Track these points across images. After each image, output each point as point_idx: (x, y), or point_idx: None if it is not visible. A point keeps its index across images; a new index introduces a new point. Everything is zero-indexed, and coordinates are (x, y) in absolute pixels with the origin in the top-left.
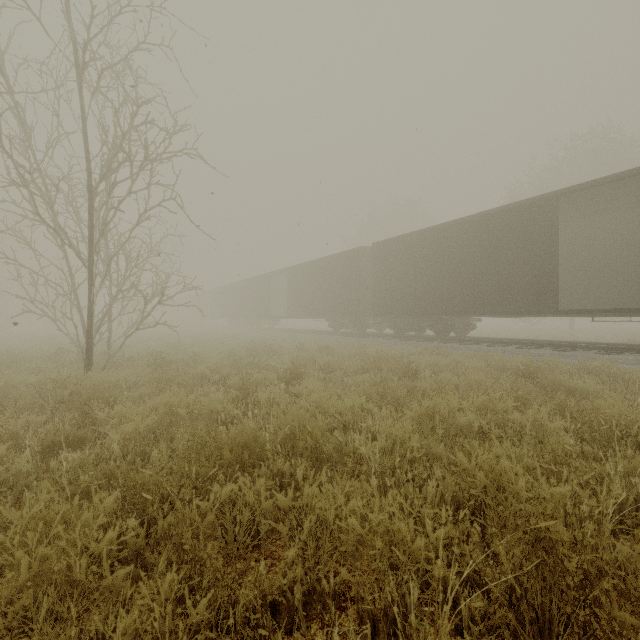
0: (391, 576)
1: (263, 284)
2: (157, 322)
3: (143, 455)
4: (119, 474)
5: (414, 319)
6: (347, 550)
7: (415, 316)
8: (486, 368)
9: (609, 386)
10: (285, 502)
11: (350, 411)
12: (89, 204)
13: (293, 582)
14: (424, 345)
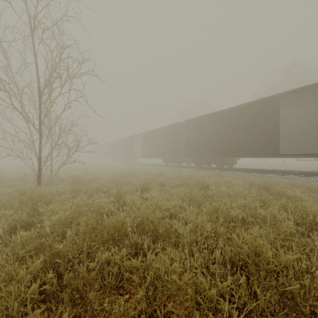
0: (197, 314)
1: (130, 141)
2: (75, 160)
3: (63, 232)
4: (47, 245)
5: (206, 159)
6: (171, 293)
7: (206, 157)
8: (243, 184)
9: (307, 194)
10: (137, 263)
11: (173, 207)
12: (39, 100)
13: (140, 312)
14: (211, 172)
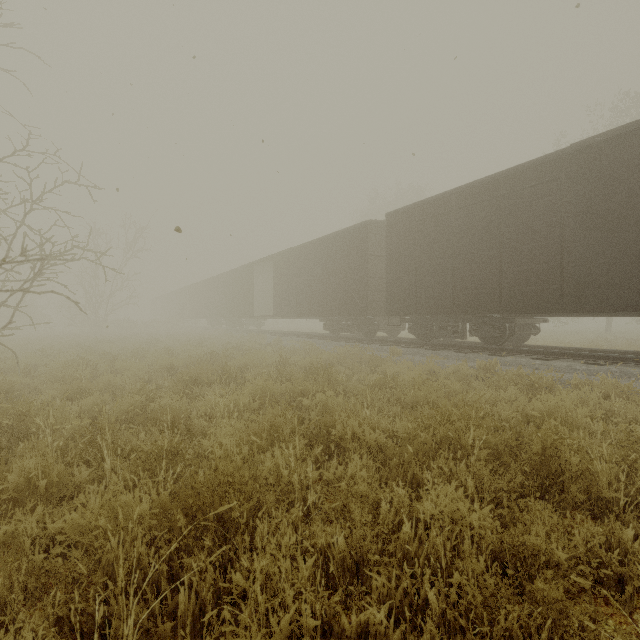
0: None
1: (245, 277)
2: None
3: None
4: None
5: (449, 319)
6: None
7: (450, 315)
8: None
9: None
10: None
11: None
12: None
13: None
14: (480, 361)
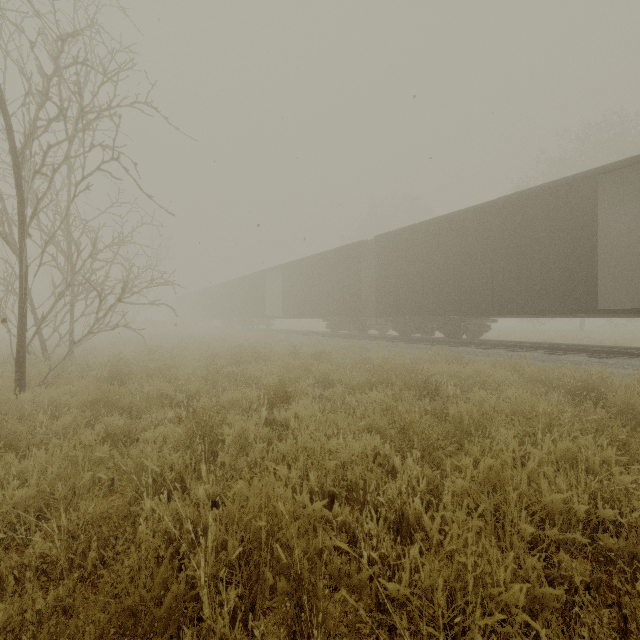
0: None
1: (257, 282)
2: (116, 324)
3: None
4: None
5: (421, 320)
6: None
7: (422, 316)
8: (524, 382)
9: None
10: None
11: (357, 460)
12: (19, 173)
13: None
14: (435, 350)
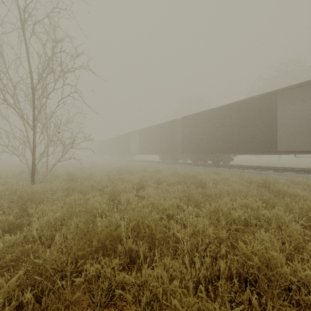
0: None
1: (127, 138)
2: (70, 157)
3: (51, 236)
4: (30, 253)
5: (202, 155)
6: None
7: (203, 154)
8: (241, 182)
9: (308, 192)
10: (130, 279)
11: (171, 207)
12: (33, 95)
13: None
14: (207, 169)
